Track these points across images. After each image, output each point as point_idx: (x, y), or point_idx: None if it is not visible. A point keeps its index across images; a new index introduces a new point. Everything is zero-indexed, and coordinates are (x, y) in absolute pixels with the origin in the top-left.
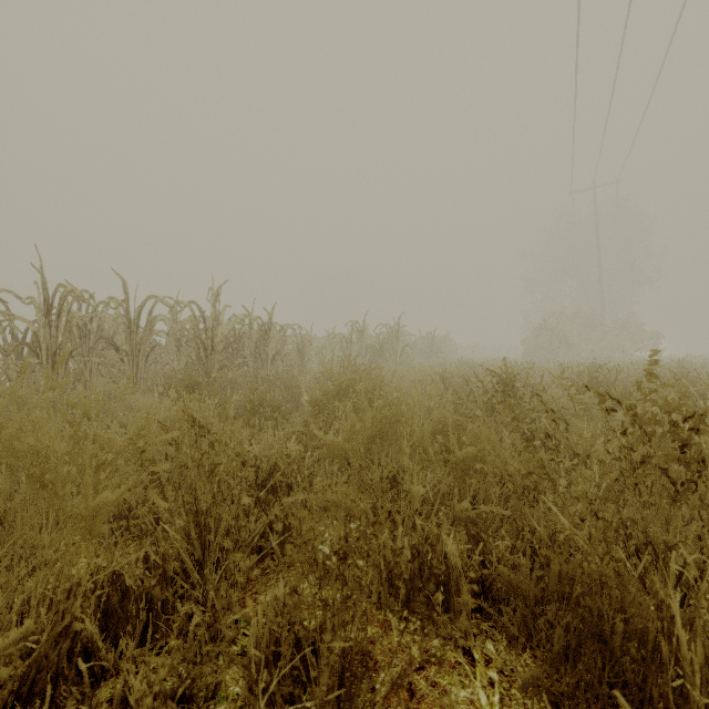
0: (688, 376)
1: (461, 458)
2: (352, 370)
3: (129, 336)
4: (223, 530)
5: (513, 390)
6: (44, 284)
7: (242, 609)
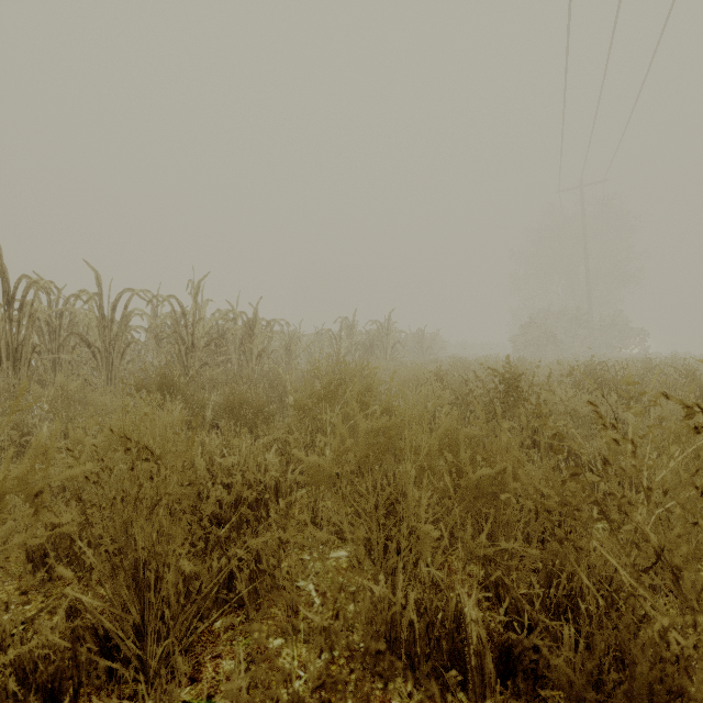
0: (695, 374)
1: (475, 479)
2: (341, 369)
3: (102, 331)
4: (163, 592)
5: (517, 390)
6: (4, 274)
7: (196, 684)
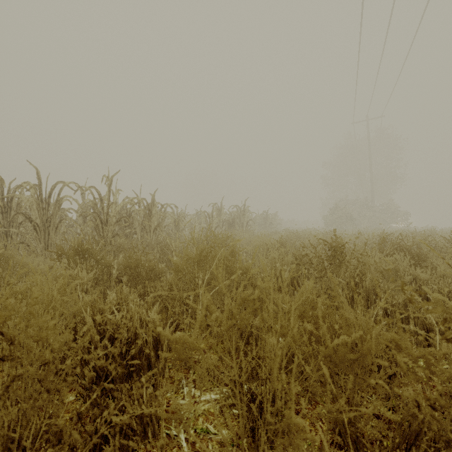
0: None
1: (333, 345)
2: (211, 239)
3: (40, 211)
4: None
5: (342, 255)
6: None
7: None
